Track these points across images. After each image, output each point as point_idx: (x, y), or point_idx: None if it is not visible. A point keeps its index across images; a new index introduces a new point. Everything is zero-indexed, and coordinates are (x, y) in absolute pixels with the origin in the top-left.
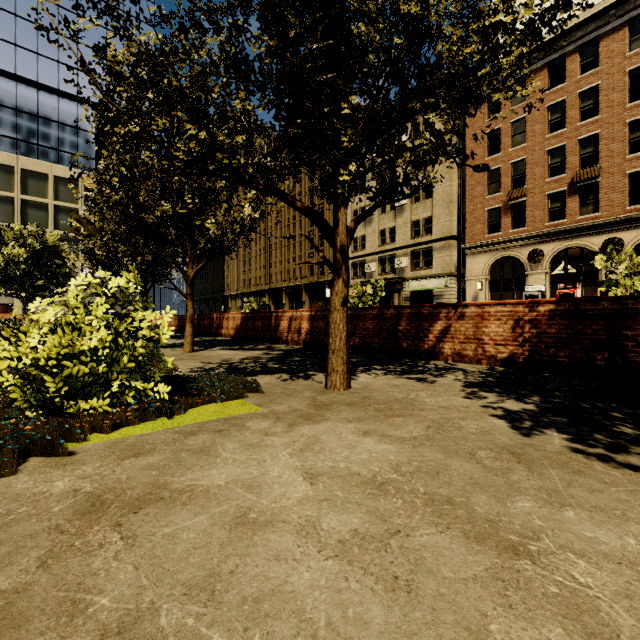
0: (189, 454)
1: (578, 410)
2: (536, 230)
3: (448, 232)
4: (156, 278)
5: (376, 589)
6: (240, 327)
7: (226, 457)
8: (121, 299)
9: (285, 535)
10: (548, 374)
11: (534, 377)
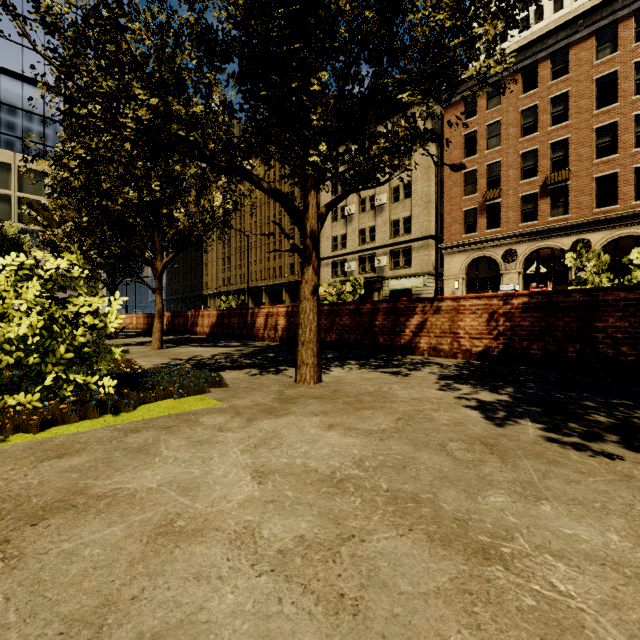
0: (124, 453)
1: (552, 400)
2: (510, 231)
3: (426, 232)
4: (126, 273)
5: (315, 613)
6: (215, 324)
7: (167, 456)
8: (62, 283)
9: (214, 546)
10: (522, 367)
11: (508, 370)
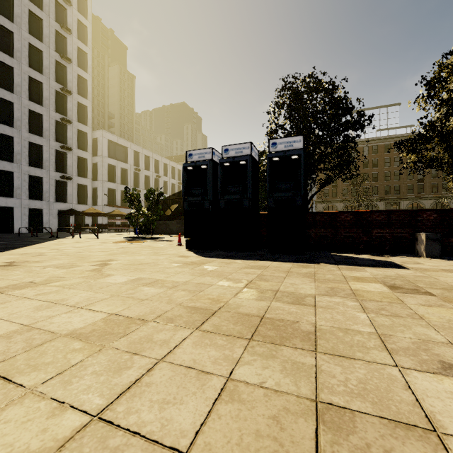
0: None
1: None
2: None
3: None
4: None
5: None
6: None
7: None
8: None
9: None
10: None
11: None
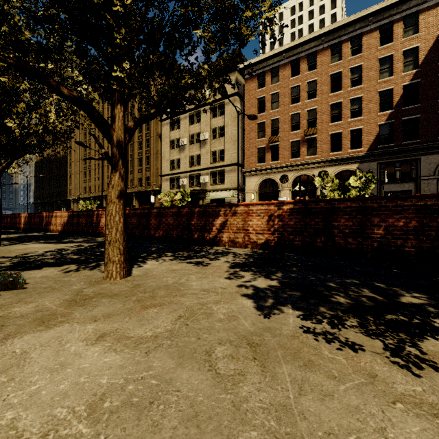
0: None
1: (307, 283)
2: (284, 163)
3: (234, 160)
4: None
5: None
6: (67, 223)
7: None
8: None
9: None
10: (289, 253)
11: (280, 256)
